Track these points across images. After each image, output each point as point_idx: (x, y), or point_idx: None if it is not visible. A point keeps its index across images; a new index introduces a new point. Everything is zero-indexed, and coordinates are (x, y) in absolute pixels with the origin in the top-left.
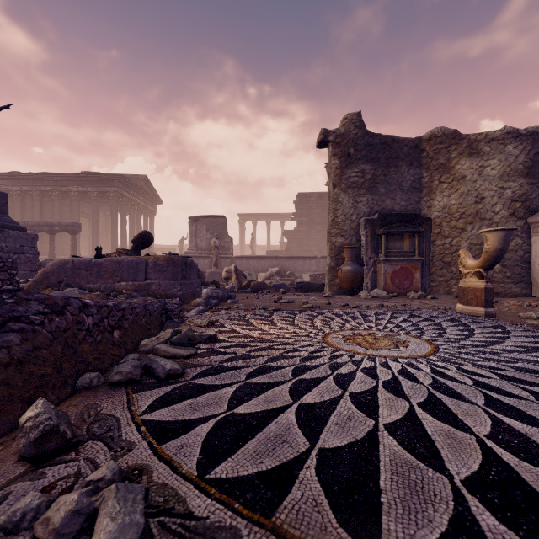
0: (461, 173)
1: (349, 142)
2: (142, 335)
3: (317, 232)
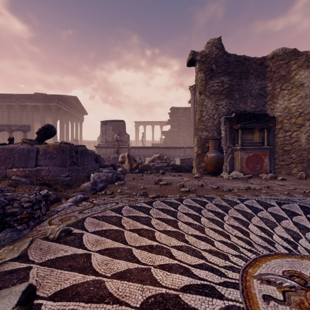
0: (300, 81)
1: (211, 60)
2: None
3: (183, 132)
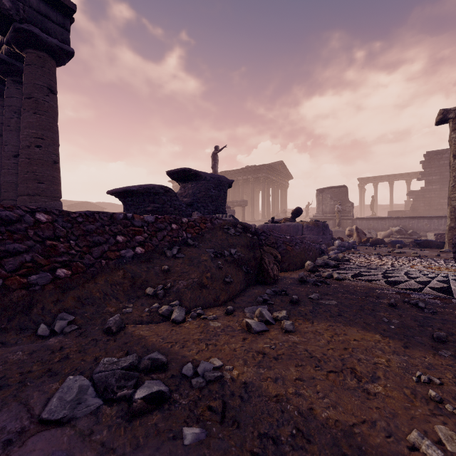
0: None
1: None
2: (315, 257)
3: None
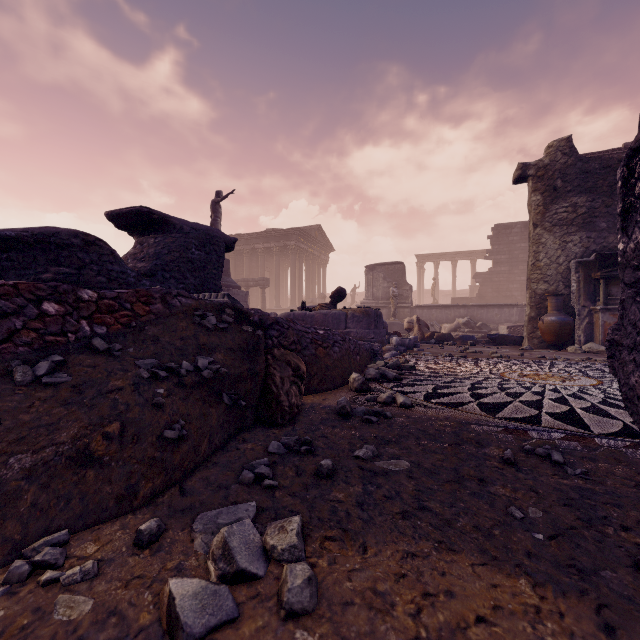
0: None
1: (554, 174)
2: (365, 363)
3: (521, 273)
